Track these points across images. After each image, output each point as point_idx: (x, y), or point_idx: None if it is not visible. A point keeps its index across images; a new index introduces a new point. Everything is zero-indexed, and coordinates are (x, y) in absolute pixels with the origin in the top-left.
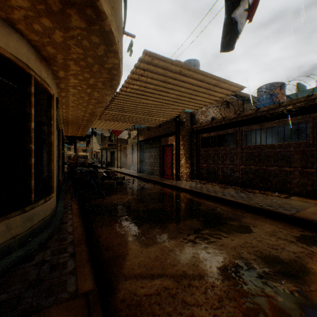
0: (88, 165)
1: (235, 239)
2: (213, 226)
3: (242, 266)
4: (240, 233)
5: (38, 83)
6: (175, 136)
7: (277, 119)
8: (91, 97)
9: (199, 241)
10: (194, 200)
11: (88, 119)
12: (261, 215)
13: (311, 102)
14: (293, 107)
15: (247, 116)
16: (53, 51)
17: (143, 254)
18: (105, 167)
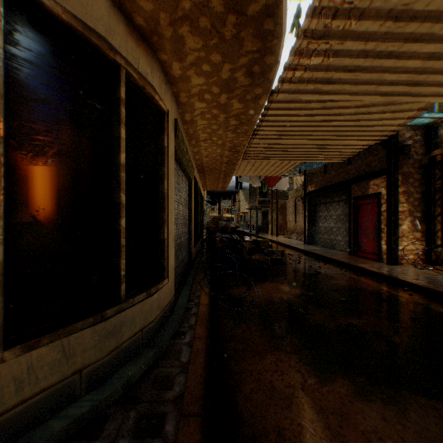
0: (231, 231)
1: None
2: None
3: None
4: None
5: (136, 86)
6: (384, 177)
7: None
8: (229, 113)
9: None
10: None
11: (228, 161)
12: None
13: None
14: None
15: None
16: (149, 8)
17: None
18: (254, 233)
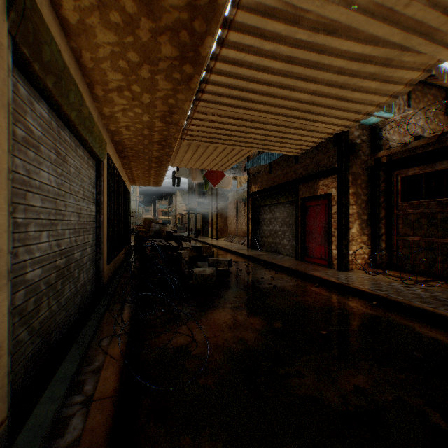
0: (166, 236)
1: None
2: None
3: None
4: None
5: None
6: (335, 177)
7: None
8: (158, 20)
9: None
10: None
11: (161, 140)
12: None
13: None
14: None
15: None
16: None
17: None
18: (193, 237)
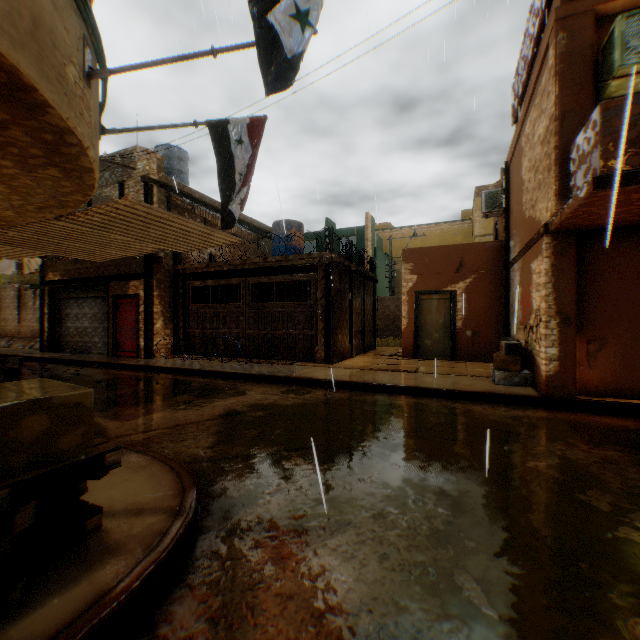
0: None
1: (228, 401)
2: (207, 396)
3: (230, 412)
4: (235, 396)
5: None
6: (144, 281)
7: (285, 273)
8: None
9: (192, 408)
10: (182, 380)
11: None
12: (261, 382)
13: (312, 261)
14: (299, 263)
15: (255, 264)
16: None
17: (128, 425)
18: None
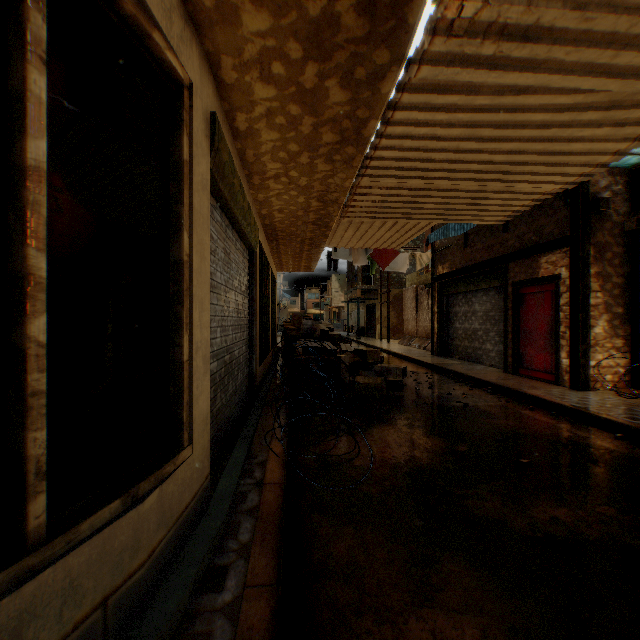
0: (320, 335)
1: None
2: None
3: None
4: None
5: None
6: (566, 250)
7: None
8: (321, 115)
9: None
10: None
11: (317, 220)
12: None
13: None
14: None
15: None
16: None
17: None
18: (355, 338)
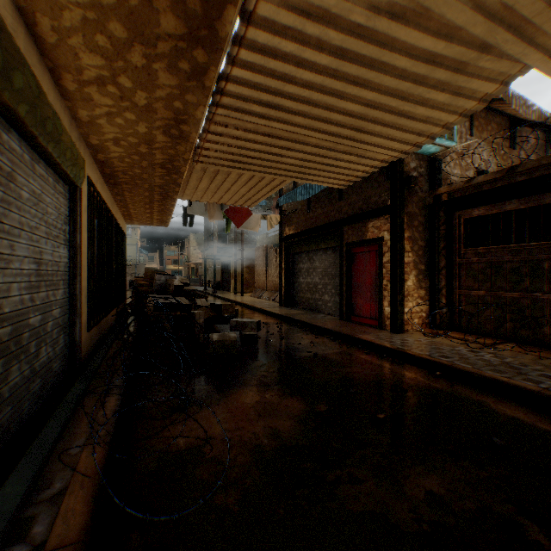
0: (174, 291)
1: None
2: None
3: None
4: None
5: None
6: (388, 217)
7: None
8: None
9: None
10: None
11: (166, 162)
12: None
13: None
14: None
15: None
16: None
17: None
18: (211, 291)
